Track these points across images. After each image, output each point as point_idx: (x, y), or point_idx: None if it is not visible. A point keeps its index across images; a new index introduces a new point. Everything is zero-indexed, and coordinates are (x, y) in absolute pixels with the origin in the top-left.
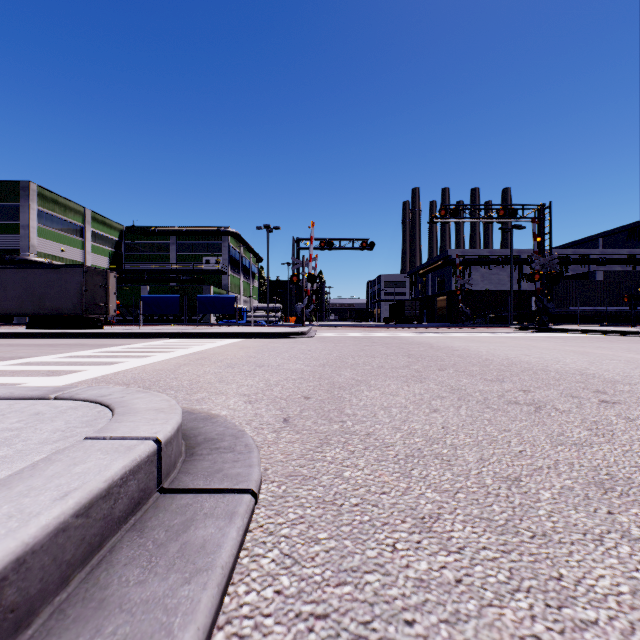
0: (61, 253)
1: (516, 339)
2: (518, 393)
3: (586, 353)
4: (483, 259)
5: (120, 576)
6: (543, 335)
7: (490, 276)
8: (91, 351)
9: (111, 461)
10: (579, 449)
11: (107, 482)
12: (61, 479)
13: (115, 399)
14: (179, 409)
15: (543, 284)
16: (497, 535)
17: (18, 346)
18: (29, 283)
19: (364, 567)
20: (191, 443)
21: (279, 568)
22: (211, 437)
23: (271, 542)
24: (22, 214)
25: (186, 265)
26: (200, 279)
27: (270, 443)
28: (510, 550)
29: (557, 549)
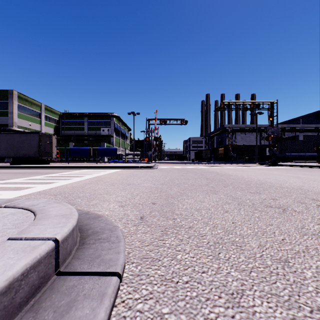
0: (29, 126)
1: (260, 170)
2: (270, 200)
3: (299, 177)
4: (242, 129)
5: None
6: (274, 167)
7: (245, 138)
8: (41, 176)
9: (16, 260)
10: (317, 238)
11: (8, 280)
12: None
13: (39, 208)
14: (76, 215)
15: (273, 142)
16: (286, 310)
17: (4, 173)
18: (12, 141)
19: None
20: (84, 235)
21: None
22: (96, 231)
23: (129, 317)
24: (9, 106)
25: (92, 132)
26: (99, 139)
27: (132, 233)
28: None
29: None
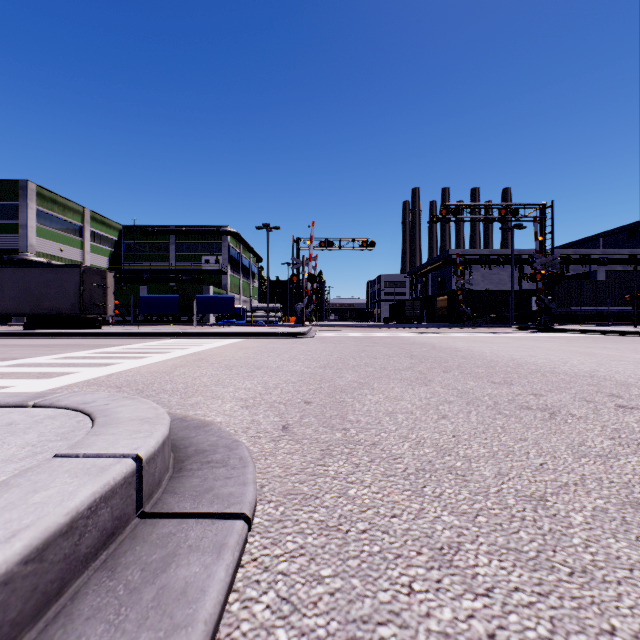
0: (60, 253)
1: (519, 339)
2: (529, 397)
3: (592, 354)
4: (484, 259)
5: (79, 636)
6: (545, 335)
7: (491, 276)
8: (86, 352)
9: (78, 487)
10: (605, 462)
11: (69, 515)
12: (13, 512)
13: (98, 407)
14: (167, 419)
15: (545, 284)
16: (529, 571)
17: (13, 347)
18: (26, 283)
19: (376, 616)
20: (180, 456)
21: (275, 618)
22: (203, 448)
23: (266, 581)
24: (21, 213)
25: (186, 265)
26: (200, 279)
27: (267, 454)
28: (547, 592)
29: (603, 591)
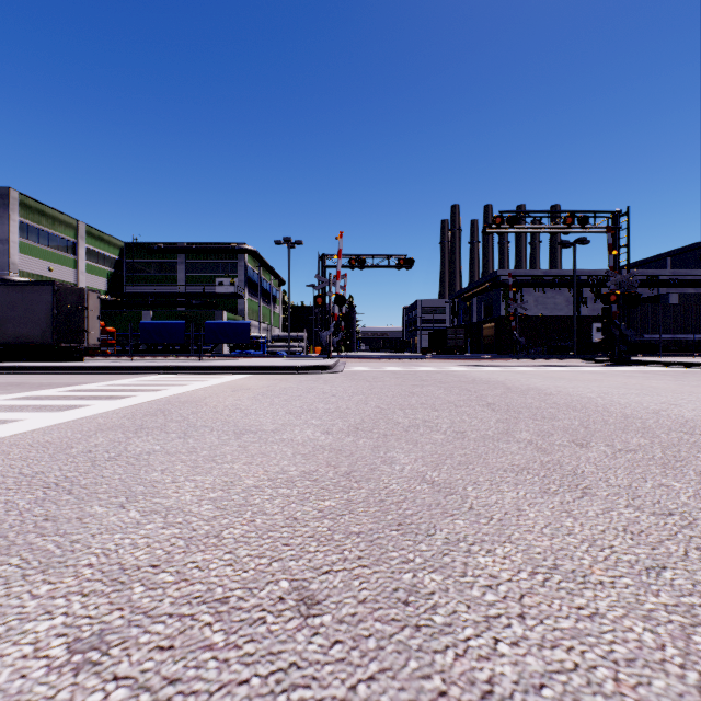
0: (49, 272)
1: (607, 375)
2: None
3: None
4: (537, 280)
5: None
6: (631, 369)
7: (545, 300)
8: (6, 396)
9: None
10: None
11: None
12: None
13: None
14: None
15: (620, 307)
16: None
17: None
18: None
19: None
20: None
21: None
22: None
23: None
24: (0, 226)
25: (196, 287)
26: (212, 303)
27: None
28: None
29: None
